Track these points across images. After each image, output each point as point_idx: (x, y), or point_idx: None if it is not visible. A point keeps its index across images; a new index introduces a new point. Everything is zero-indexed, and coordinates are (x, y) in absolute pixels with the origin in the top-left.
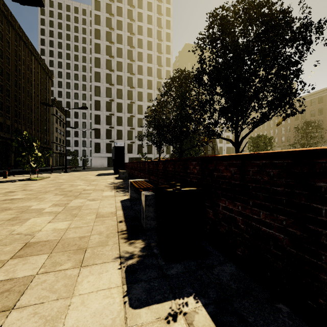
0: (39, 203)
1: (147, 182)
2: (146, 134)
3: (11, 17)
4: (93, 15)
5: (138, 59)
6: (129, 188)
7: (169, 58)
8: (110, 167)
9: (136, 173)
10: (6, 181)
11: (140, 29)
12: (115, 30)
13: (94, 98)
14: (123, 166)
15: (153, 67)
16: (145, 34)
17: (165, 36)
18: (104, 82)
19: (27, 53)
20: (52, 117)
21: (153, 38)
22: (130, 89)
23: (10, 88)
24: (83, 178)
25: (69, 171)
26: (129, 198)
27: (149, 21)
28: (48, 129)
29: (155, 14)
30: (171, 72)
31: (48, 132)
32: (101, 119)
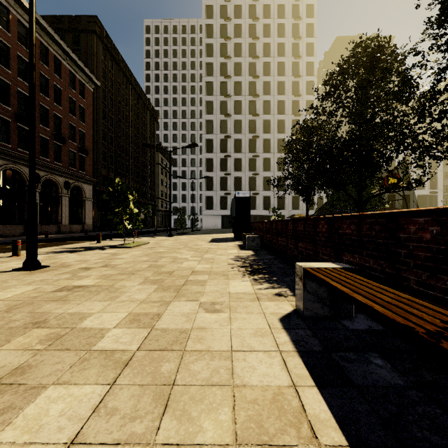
0: (106, 305)
1: (367, 277)
2: (286, 174)
3: (114, 50)
4: (204, 26)
5: (263, 72)
6: (298, 286)
7: (311, 62)
8: (225, 229)
9: (280, 241)
10: (96, 248)
11: (267, 29)
12: (231, 39)
13: (205, 137)
14: (249, 227)
15: (286, 80)
16: (274, 34)
17: (305, 29)
18: (218, 113)
19: (131, 92)
20: (157, 167)
21: (285, 37)
22: (252, 118)
23: (113, 135)
24: (191, 245)
25: (174, 234)
26: (298, 311)
27: (280, 13)
28: (153, 181)
29: (289, 1)
30: (315, 83)
31: (153, 185)
32: (214, 164)
